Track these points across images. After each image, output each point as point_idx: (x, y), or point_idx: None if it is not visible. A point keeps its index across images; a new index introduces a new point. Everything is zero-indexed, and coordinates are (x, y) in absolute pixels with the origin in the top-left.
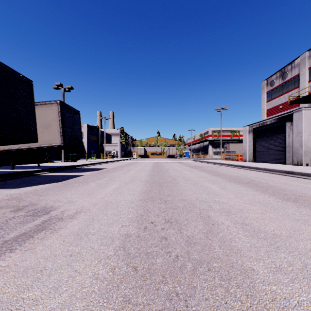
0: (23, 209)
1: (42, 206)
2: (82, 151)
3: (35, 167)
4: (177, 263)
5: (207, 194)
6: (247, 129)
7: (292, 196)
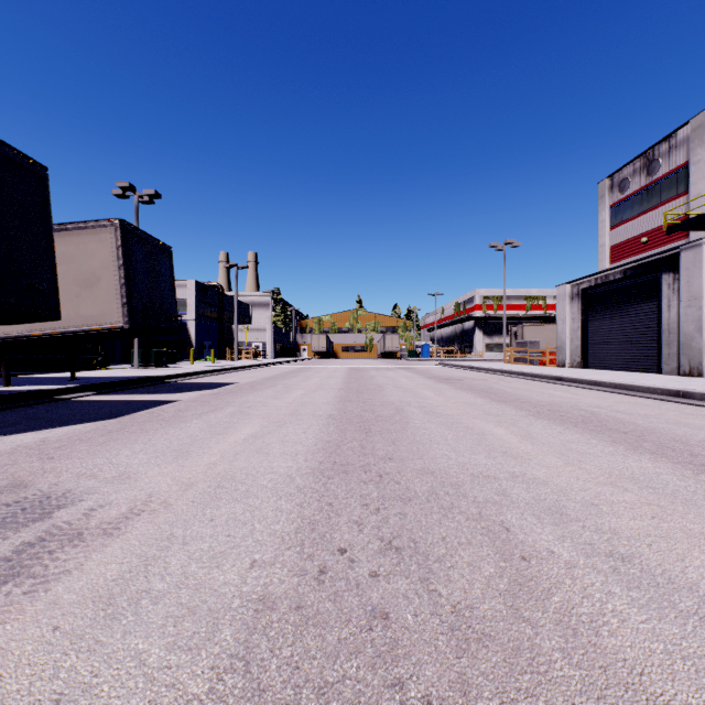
0: None
1: (40, 491)
2: (184, 342)
3: (64, 382)
4: None
5: (488, 454)
6: (567, 291)
7: None
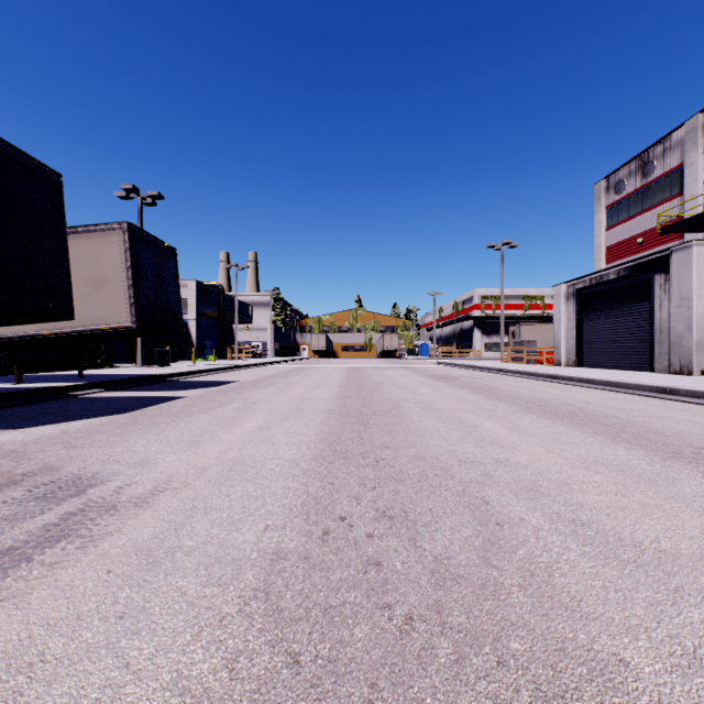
0: (22, 481)
1: (71, 473)
2: (185, 342)
3: (73, 379)
4: (409, 640)
5: (476, 443)
6: (563, 291)
7: (684, 448)
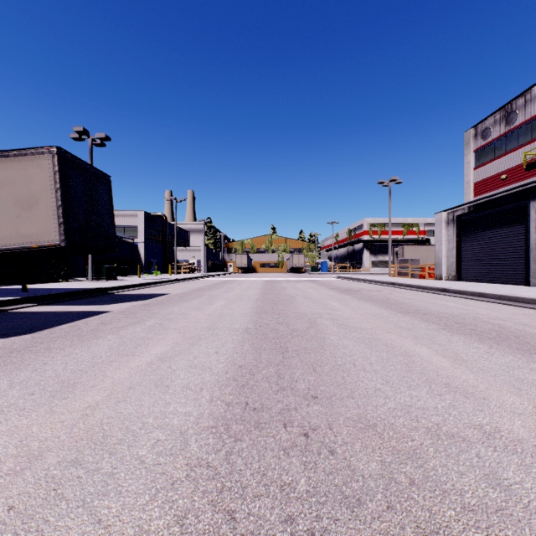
0: None
1: None
2: (135, 260)
3: (14, 293)
4: None
5: (429, 389)
6: (444, 218)
7: None
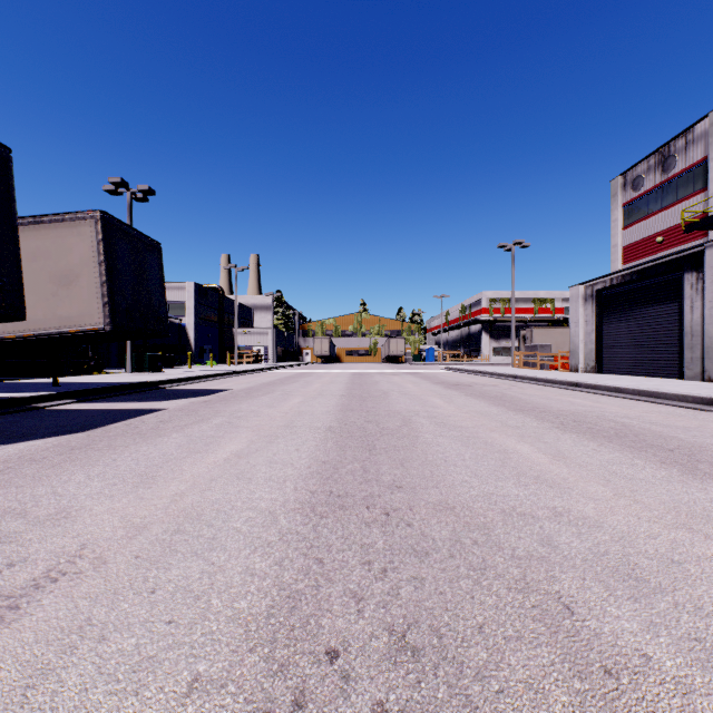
0: None
1: None
2: (183, 346)
3: (44, 388)
4: None
5: (517, 480)
6: (580, 292)
7: None
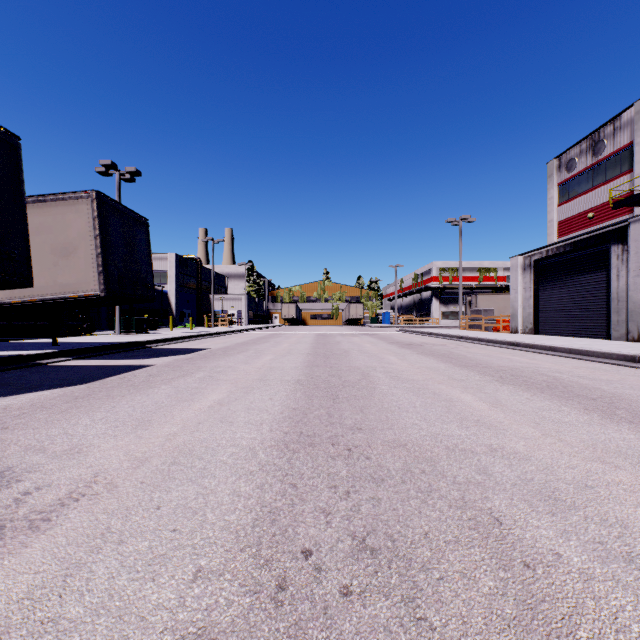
0: None
1: None
2: (165, 311)
3: (45, 347)
4: None
5: (460, 423)
6: (520, 262)
7: None
